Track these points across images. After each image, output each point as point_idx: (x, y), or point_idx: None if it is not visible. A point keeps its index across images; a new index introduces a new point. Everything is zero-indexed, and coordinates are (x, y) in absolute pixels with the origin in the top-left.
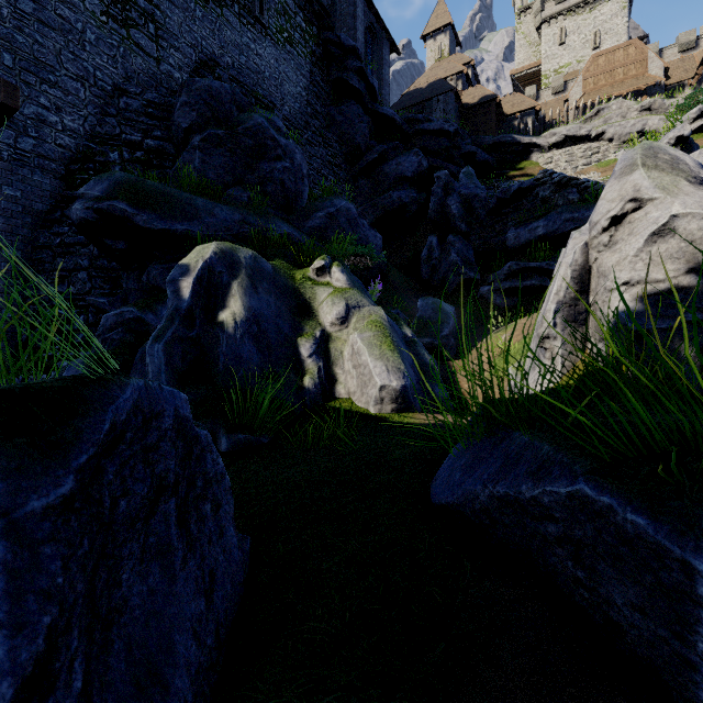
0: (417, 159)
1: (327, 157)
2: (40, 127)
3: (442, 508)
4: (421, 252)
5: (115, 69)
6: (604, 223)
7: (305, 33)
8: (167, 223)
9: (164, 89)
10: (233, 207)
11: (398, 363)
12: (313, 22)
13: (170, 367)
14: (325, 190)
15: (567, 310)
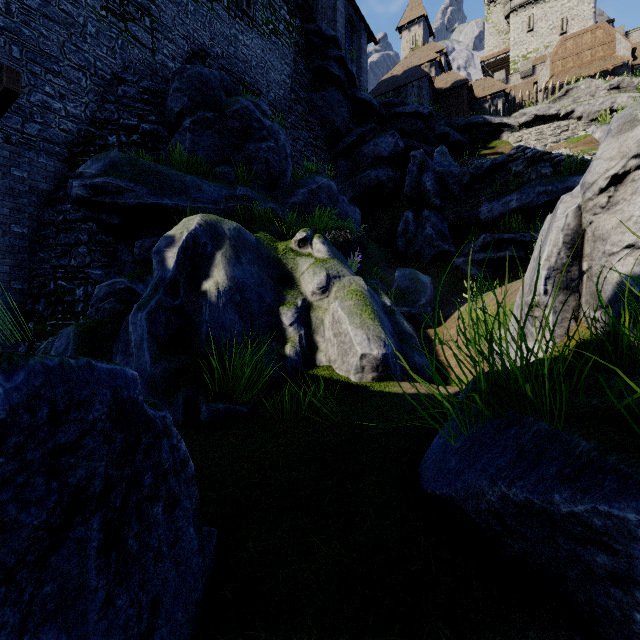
0: (394, 140)
1: (310, 140)
2: (45, 114)
3: (435, 498)
4: (397, 226)
5: (114, 60)
6: (602, 183)
7: (289, 25)
8: (157, 198)
9: (158, 78)
10: (220, 183)
11: (378, 331)
12: (296, 15)
13: (153, 335)
14: (307, 169)
15: (558, 276)
